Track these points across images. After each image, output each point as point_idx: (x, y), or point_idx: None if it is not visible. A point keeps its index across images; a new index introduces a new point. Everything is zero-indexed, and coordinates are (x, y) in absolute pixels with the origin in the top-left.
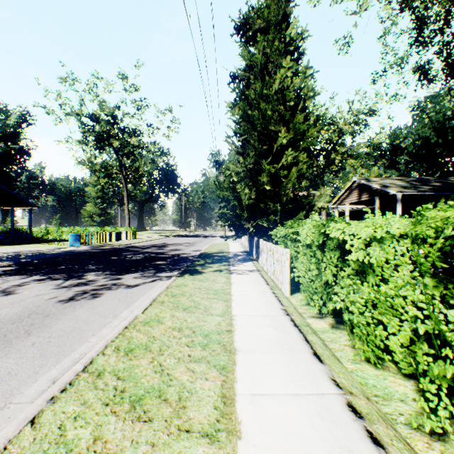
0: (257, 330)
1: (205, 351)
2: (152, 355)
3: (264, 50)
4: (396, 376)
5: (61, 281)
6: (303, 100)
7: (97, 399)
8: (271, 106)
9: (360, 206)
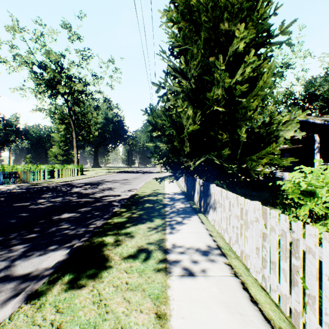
0: None
1: None
2: None
3: None
4: None
5: None
6: None
7: None
8: None
9: (284, 146)
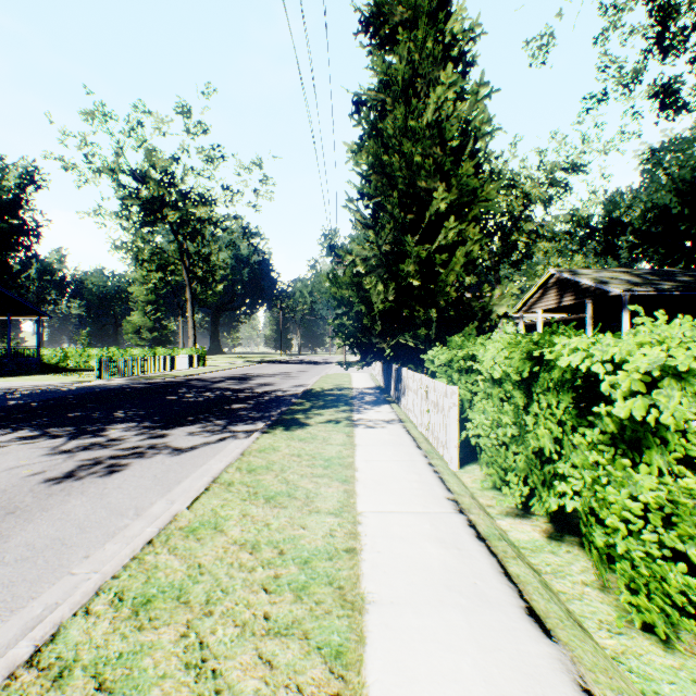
0: (407, 550)
1: (300, 604)
2: (189, 616)
3: (410, 55)
4: None
5: (61, 441)
6: (474, 138)
7: None
8: (420, 147)
9: (558, 315)
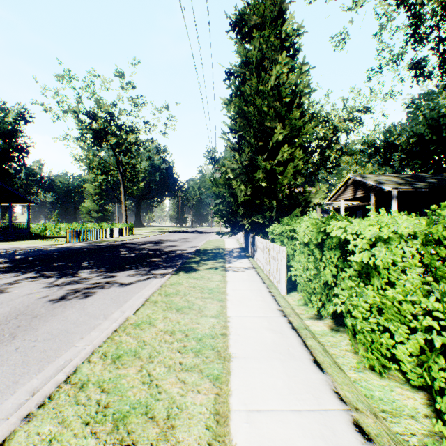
0: (253, 334)
1: (198, 358)
2: (141, 363)
3: (260, 45)
4: (403, 387)
5: (54, 279)
6: (299, 96)
7: (77, 416)
8: (267, 102)
9: (354, 203)
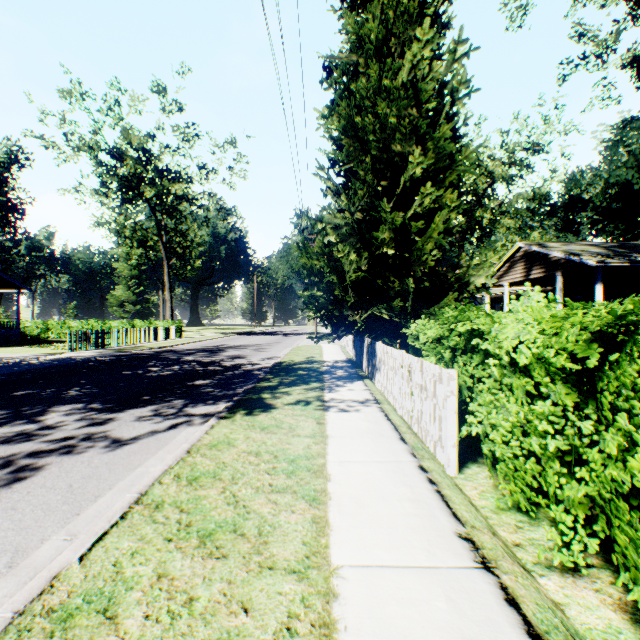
0: None
1: None
2: None
3: (384, 11)
4: None
5: None
6: (451, 100)
7: None
8: (395, 108)
9: (523, 288)
